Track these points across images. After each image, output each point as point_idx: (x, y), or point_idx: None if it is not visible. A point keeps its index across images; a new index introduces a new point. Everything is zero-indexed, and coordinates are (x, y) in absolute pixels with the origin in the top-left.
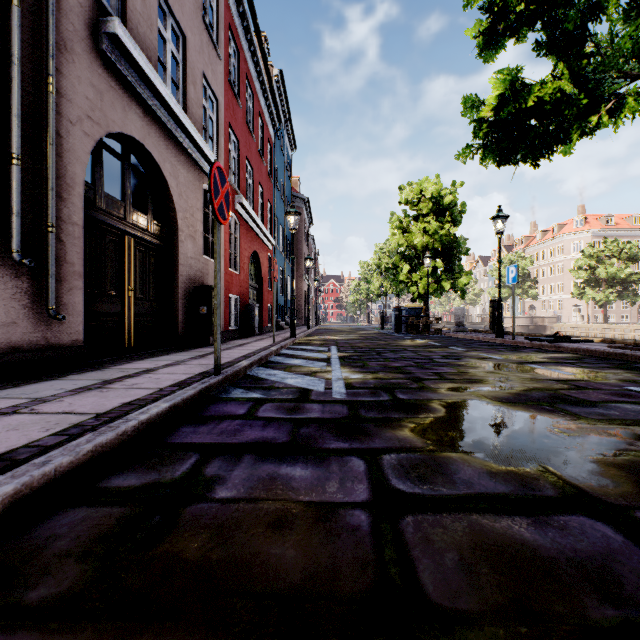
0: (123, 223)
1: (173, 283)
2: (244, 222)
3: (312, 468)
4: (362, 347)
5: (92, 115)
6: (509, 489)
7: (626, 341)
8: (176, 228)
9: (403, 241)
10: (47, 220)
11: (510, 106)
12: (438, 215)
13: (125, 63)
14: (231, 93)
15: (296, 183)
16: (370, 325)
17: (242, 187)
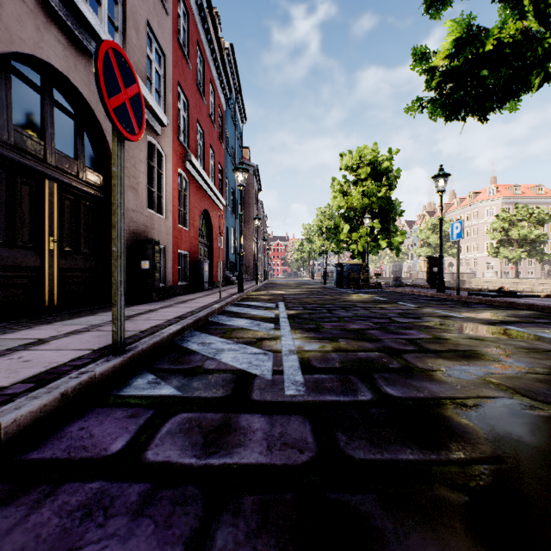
0: (42, 164)
1: (110, 236)
2: (194, 181)
3: None
4: (310, 303)
5: None
6: None
7: None
8: None
9: (344, 203)
10: None
11: (466, 51)
12: (375, 180)
13: None
14: (180, 52)
15: (246, 152)
16: (312, 280)
17: (192, 146)
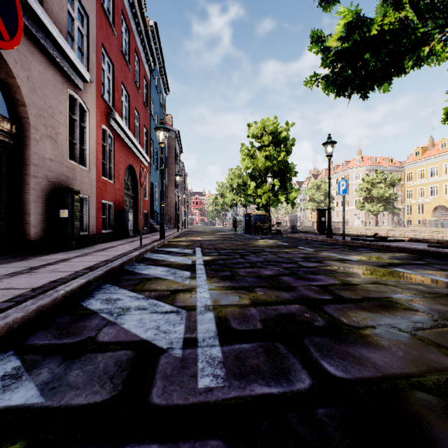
0: None
1: (24, 184)
2: (119, 138)
3: None
4: (224, 248)
5: None
6: None
7: (430, 240)
8: (27, 124)
9: (250, 165)
10: None
11: (355, 35)
12: (276, 146)
13: None
14: (104, 17)
15: (169, 119)
16: (225, 227)
17: (117, 106)
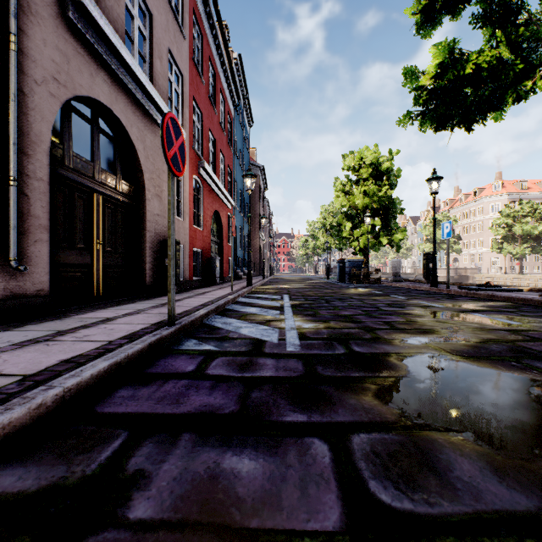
0: (92, 181)
1: (140, 237)
2: (207, 185)
3: (264, 458)
4: (312, 295)
5: (58, 77)
6: (534, 503)
7: None
8: (143, 187)
9: (346, 202)
10: (9, 174)
11: (449, 74)
12: (376, 179)
13: (92, 31)
14: (195, 70)
15: (253, 153)
16: (316, 275)
17: (205, 154)
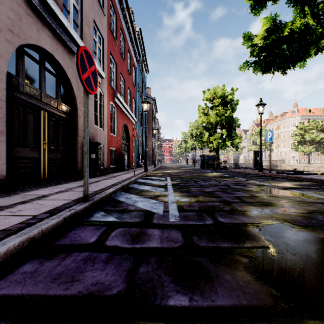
0: (39, 102)
1: (74, 140)
2: (119, 108)
3: None
4: (185, 177)
5: (13, 29)
6: None
7: None
8: (76, 108)
9: (205, 120)
10: None
11: (273, 35)
12: (224, 106)
13: (38, 1)
14: (111, 35)
15: (148, 90)
16: (187, 164)
17: (118, 89)
